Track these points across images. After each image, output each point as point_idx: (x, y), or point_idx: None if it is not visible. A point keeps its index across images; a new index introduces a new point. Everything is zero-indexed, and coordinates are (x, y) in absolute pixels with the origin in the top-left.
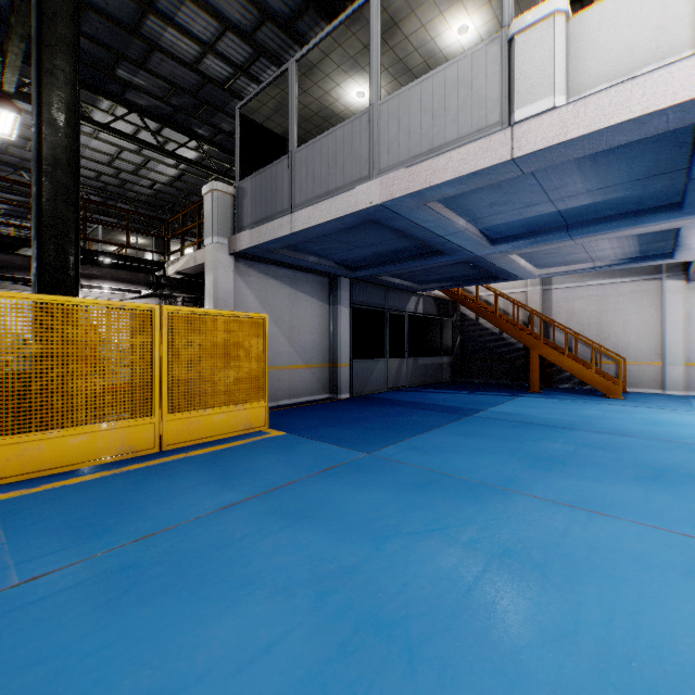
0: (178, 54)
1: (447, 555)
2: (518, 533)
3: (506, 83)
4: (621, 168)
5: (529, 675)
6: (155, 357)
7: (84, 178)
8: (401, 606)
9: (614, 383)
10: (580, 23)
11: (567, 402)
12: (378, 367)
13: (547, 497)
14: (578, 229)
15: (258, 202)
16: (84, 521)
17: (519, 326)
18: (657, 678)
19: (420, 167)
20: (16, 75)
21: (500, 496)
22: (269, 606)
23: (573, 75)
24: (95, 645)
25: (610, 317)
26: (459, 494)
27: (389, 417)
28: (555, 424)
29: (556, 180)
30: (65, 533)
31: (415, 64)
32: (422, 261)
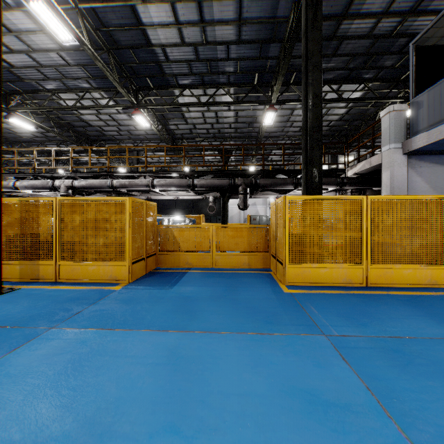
0: (358, 34)
1: None
2: None
3: None
4: None
5: None
6: (363, 228)
7: (293, 133)
8: None
9: None
10: None
11: None
12: None
13: None
14: None
15: (436, 107)
16: (348, 315)
17: None
18: None
19: None
20: (277, 94)
21: None
22: None
23: None
24: (406, 387)
25: None
26: None
27: None
28: None
29: None
30: (343, 318)
31: None
32: None
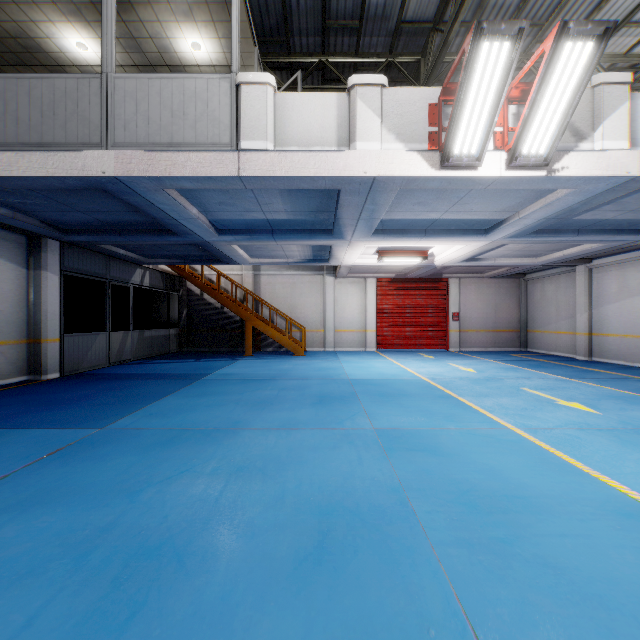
0: None
1: (197, 485)
2: (246, 455)
3: (235, 116)
4: (304, 202)
5: (260, 530)
6: None
7: None
8: (165, 532)
9: (299, 345)
10: (282, 98)
11: (271, 361)
12: (98, 341)
13: (263, 427)
14: (279, 235)
15: None
16: None
17: (237, 302)
18: (321, 500)
19: (160, 156)
20: None
21: (231, 435)
22: (16, 592)
23: (279, 132)
24: None
25: (297, 298)
26: (200, 441)
27: (118, 391)
28: (265, 377)
29: (267, 198)
30: None
31: (149, 50)
32: (154, 237)
